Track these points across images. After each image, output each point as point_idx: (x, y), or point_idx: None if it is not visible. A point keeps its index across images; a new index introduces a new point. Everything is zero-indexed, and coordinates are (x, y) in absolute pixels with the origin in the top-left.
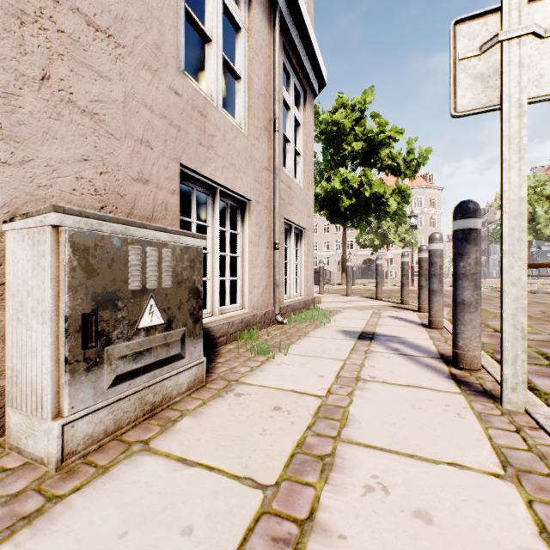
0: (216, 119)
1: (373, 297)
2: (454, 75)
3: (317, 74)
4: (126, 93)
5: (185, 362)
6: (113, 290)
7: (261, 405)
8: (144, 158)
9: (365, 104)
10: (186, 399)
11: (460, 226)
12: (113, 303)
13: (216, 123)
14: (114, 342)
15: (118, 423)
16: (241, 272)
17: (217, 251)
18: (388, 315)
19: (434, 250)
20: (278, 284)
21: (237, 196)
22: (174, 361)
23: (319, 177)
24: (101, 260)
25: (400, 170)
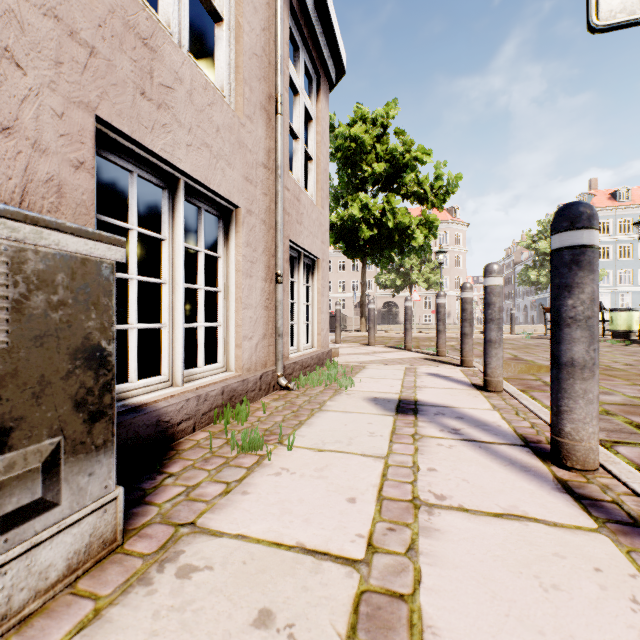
0: (174, 63)
1: (401, 347)
2: None
3: (334, 56)
4: None
5: (58, 514)
6: None
7: (230, 607)
8: None
9: (388, 118)
10: (59, 599)
11: (567, 242)
12: None
13: (174, 68)
14: None
15: None
16: (225, 316)
17: (180, 281)
18: (425, 372)
19: (492, 286)
20: (280, 332)
21: (216, 198)
22: (17, 523)
23: (334, 203)
24: None
25: (427, 198)
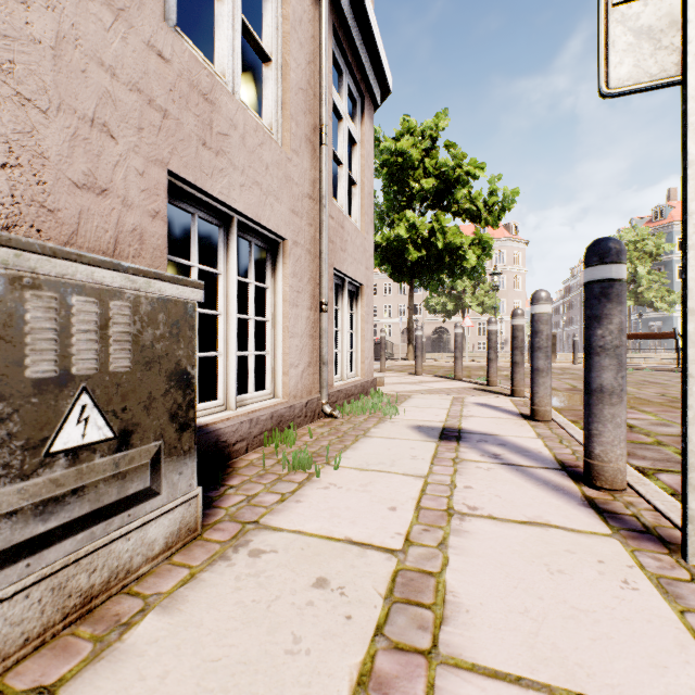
0: (230, 111)
1: (450, 377)
2: (605, 29)
3: (379, 76)
4: (61, 33)
5: (159, 501)
6: None
7: (294, 575)
8: (98, 152)
9: (437, 130)
10: (162, 567)
11: (596, 275)
12: None
13: (230, 116)
14: None
15: None
16: (272, 344)
17: (233, 312)
18: (473, 402)
19: (539, 314)
20: (325, 360)
21: (265, 232)
22: (135, 503)
23: (379, 222)
24: None
25: (480, 216)
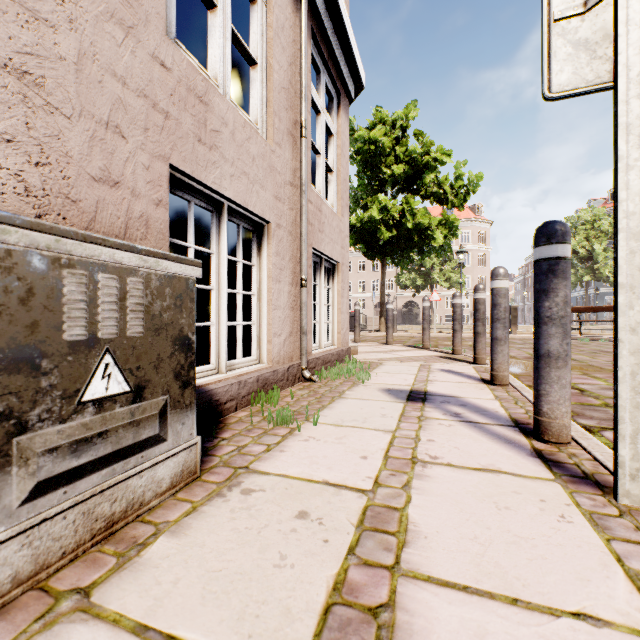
0: (221, 111)
1: (418, 346)
2: (547, 41)
3: (353, 73)
4: (82, 50)
5: (166, 446)
6: (30, 342)
7: (280, 509)
8: (112, 150)
9: (407, 120)
10: (168, 501)
11: (544, 254)
12: (30, 363)
13: (221, 115)
14: (34, 427)
15: (41, 559)
16: (258, 316)
17: (224, 287)
18: (439, 369)
19: (498, 288)
20: (305, 330)
21: (252, 216)
22: (147, 447)
23: (354, 205)
24: (6, 292)
25: (447, 198)
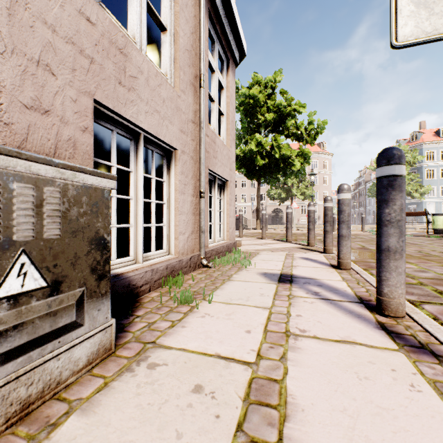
0: (138, 61)
1: (284, 240)
2: (394, 1)
3: (238, 45)
4: None
5: (83, 330)
6: None
7: (179, 383)
8: (43, 84)
9: (275, 82)
10: (84, 377)
11: (385, 172)
12: None
13: (138, 65)
14: None
15: None
16: (167, 219)
17: (141, 197)
18: (299, 257)
19: (343, 199)
20: (203, 229)
21: (162, 144)
22: (64, 333)
23: (238, 141)
24: None
25: (302, 137)
